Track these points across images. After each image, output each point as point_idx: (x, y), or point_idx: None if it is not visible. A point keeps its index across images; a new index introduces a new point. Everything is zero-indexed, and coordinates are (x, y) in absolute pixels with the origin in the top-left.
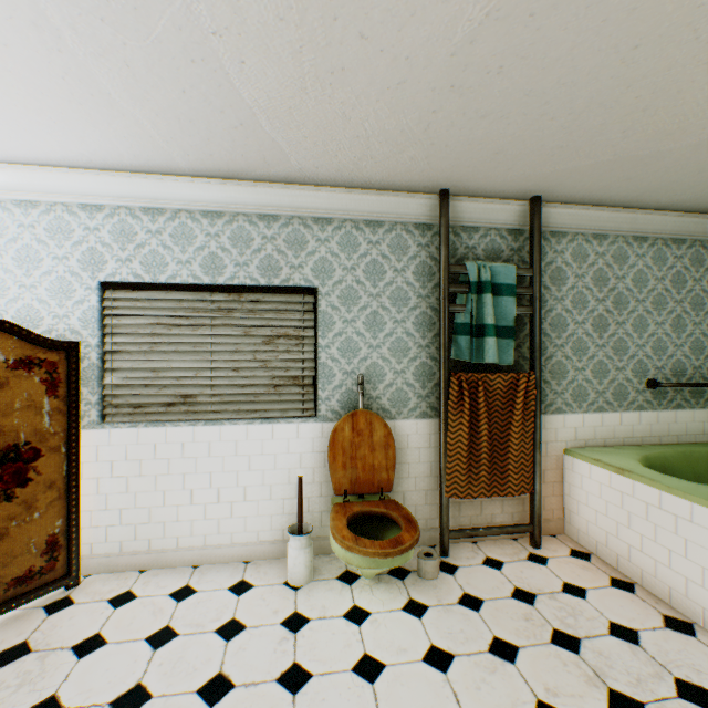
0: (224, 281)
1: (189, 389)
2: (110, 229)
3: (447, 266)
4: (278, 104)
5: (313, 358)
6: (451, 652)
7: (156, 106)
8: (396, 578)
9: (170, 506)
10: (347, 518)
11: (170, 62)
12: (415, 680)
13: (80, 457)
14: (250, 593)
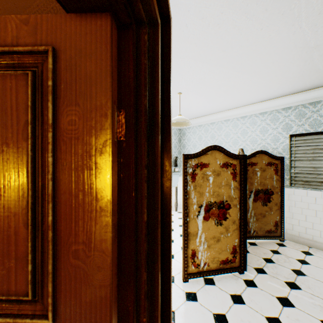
0: None
1: None
2: (293, 115)
3: None
4: None
5: None
6: None
7: None
8: None
9: (322, 225)
10: None
11: None
12: None
13: (283, 197)
14: None
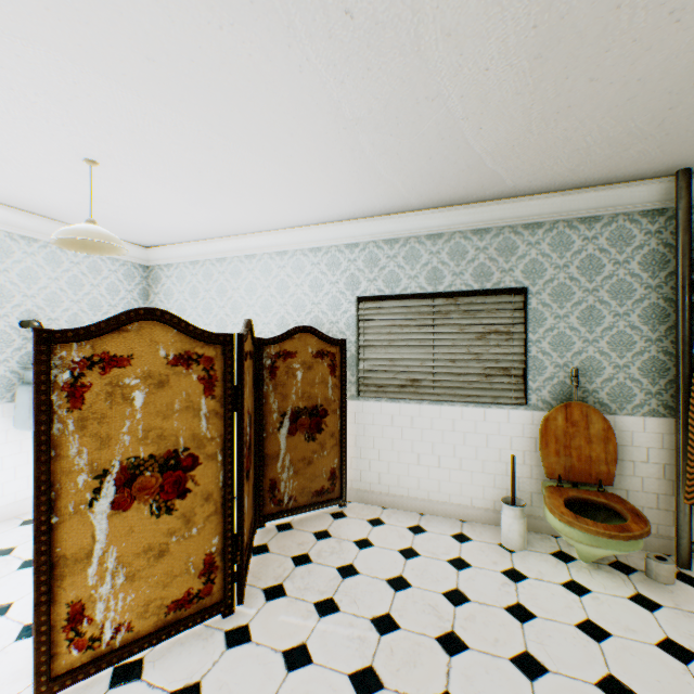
0: (442, 289)
1: (415, 375)
2: (362, 259)
3: (686, 252)
4: (502, 146)
5: (522, 352)
6: (693, 651)
7: (408, 172)
8: (618, 571)
9: (402, 463)
10: (563, 499)
11: (426, 144)
12: (646, 657)
13: (346, 418)
14: (469, 543)
